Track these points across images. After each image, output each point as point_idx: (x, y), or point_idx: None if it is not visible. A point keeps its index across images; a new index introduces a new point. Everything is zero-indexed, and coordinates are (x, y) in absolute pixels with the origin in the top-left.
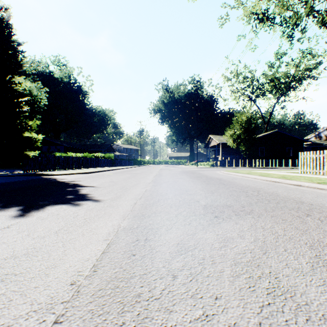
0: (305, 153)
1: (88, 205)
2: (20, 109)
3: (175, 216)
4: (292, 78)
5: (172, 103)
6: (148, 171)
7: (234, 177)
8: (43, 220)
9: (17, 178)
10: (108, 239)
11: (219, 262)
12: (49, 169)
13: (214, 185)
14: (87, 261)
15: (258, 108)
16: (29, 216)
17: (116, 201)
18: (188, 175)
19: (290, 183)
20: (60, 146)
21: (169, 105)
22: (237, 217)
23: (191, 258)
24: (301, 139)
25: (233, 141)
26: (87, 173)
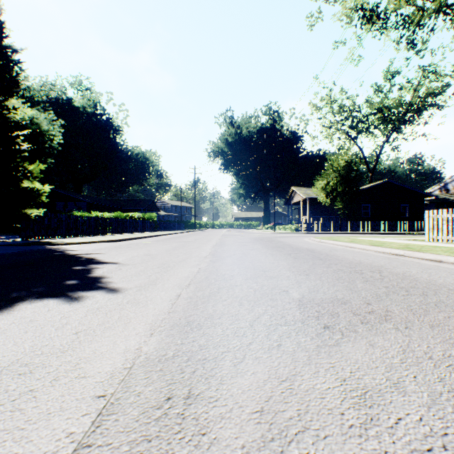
0: (435, 212)
1: (95, 300)
2: (18, 148)
3: (249, 327)
4: (408, 107)
5: (239, 142)
6: (205, 238)
7: (333, 247)
8: None
9: (6, 248)
10: (103, 395)
11: None
12: (61, 236)
13: (306, 261)
14: None
15: (359, 149)
16: None
17: (146, 291)
18: (263, 244)
19: (424, 257)
20: (81, 203)
21: (235, 145)
22: (368, 328)
23: None
24: (422, 192)
25: (326, 196)
26: (115, 242)
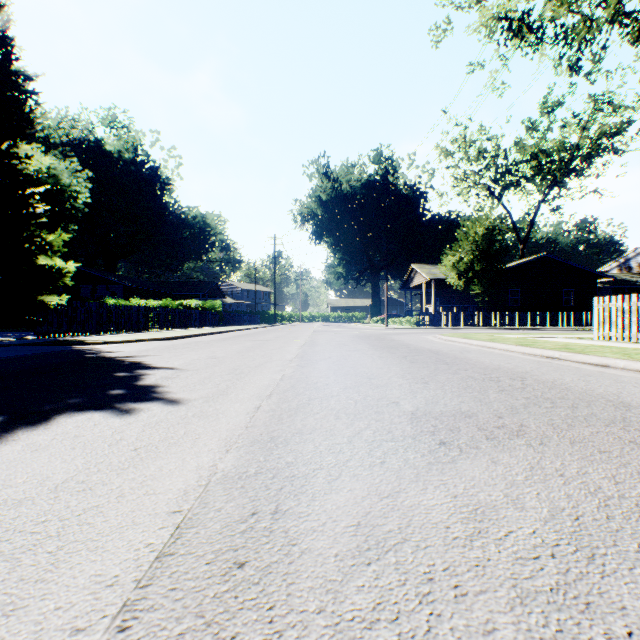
0: (607, 299)
1: (152, 413)
2: (31, 210)
3: (347, 443)
4: (574, 152)
5: (337, 201)
6: (290, 335)
7: (465, 348)
8: (35, 454)
9: (19, 349)
10: (179, 510)
11: (477, 594)
12: (90, 332)
13: (426, 366)
14: (108, 588)
15: (506, 210)
16: (7, 441)
17: (215, 403)
18: (370, 344)
19: (585, 361)
20: (116, 287)
21: (332, 205)
22: (493, 444)
23: (397, 576)
24: (593, 271)
25: (459, 276)
26: (165, 340)
